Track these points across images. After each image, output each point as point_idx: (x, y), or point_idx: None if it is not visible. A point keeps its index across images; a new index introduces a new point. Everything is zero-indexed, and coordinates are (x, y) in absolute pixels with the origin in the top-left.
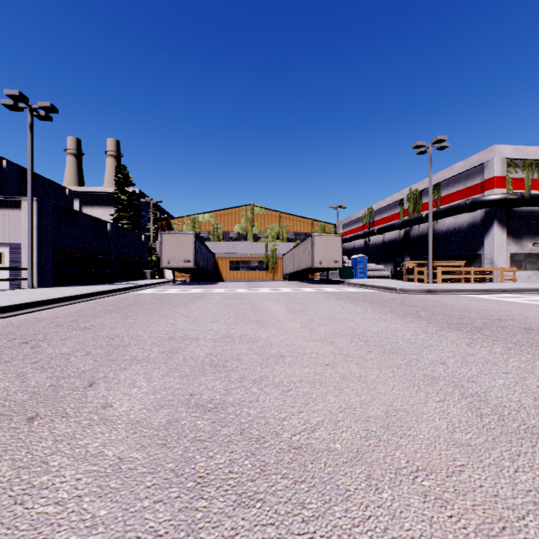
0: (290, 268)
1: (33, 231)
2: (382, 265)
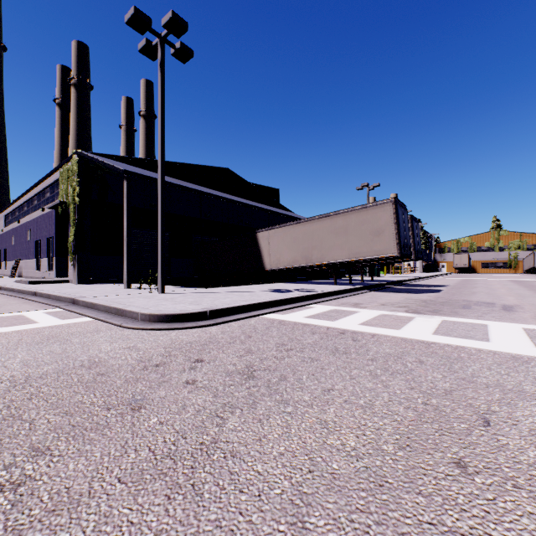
0: (526, 267)
1: None
2: None
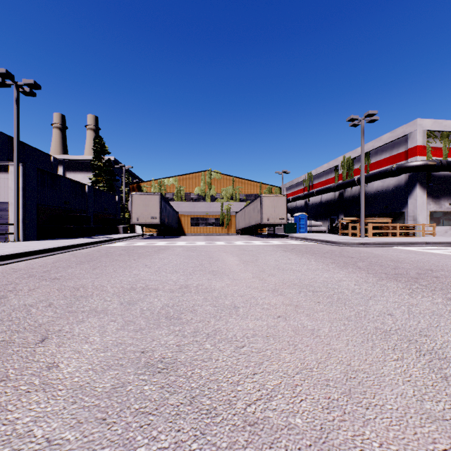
0: (242, 224)
1: (18, 191)
2: (320, 222)
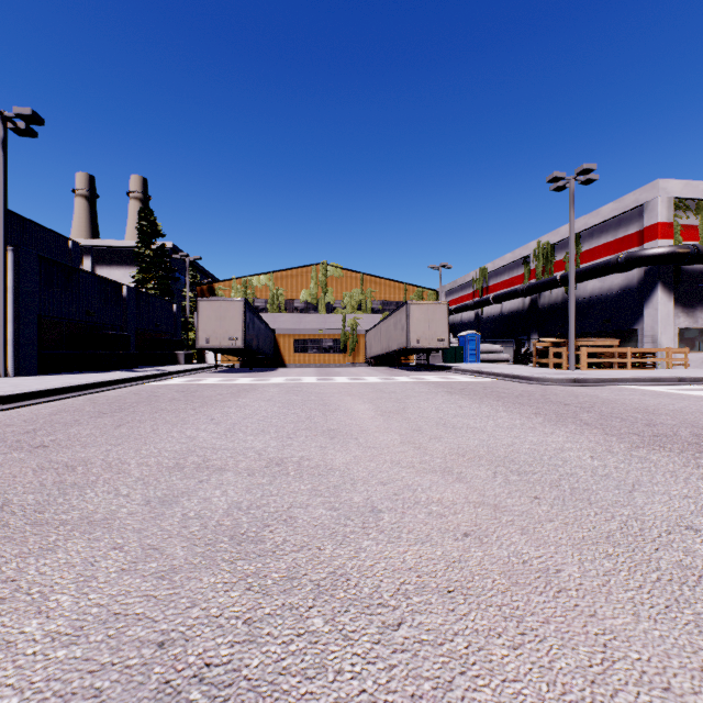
0: (377, 349)
1: (7, 294)
2: (500, 345)
